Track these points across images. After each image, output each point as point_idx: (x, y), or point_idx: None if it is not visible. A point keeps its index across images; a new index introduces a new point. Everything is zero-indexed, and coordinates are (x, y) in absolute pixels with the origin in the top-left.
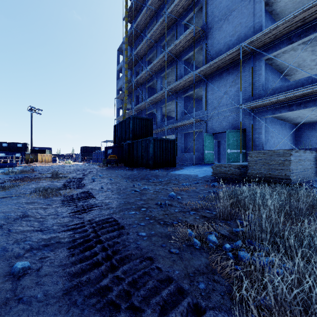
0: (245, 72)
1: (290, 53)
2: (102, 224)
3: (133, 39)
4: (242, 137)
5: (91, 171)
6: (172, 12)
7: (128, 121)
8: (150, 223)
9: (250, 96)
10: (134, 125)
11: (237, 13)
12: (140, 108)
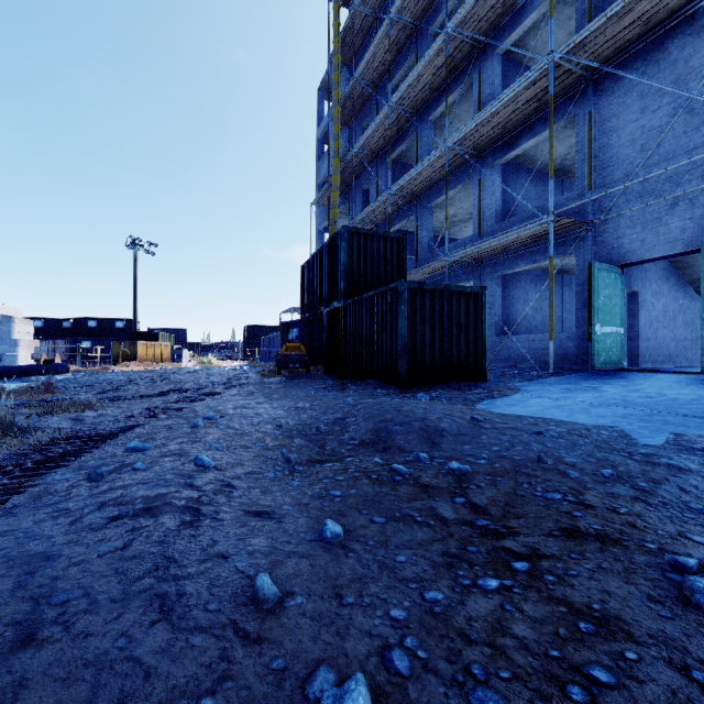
0: None
1: None
2: None
3: (356, 43)
4: None
5: (212, 393)
6: None
7: (335, 246)
8: None
9: None
10: (353, 255)
11: None
12: (373, 218)
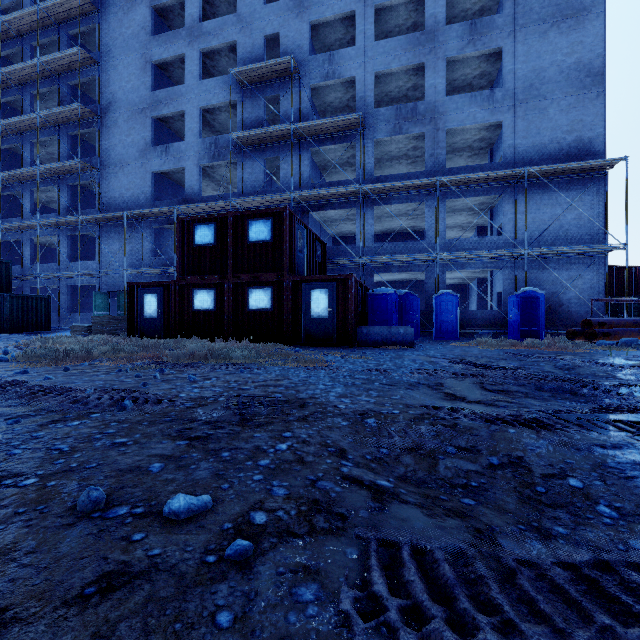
0: (139, 234)
1: None
2: None
3: None
4: None
5: None
6: (50, 116)
7: None
8: None
9: (143, 259)
10: None
11: (132, 170)
12: None
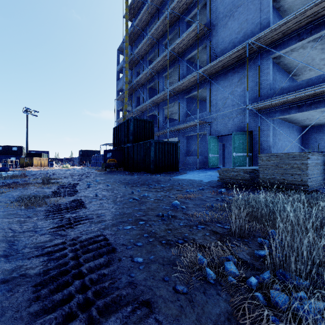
0: (251, 71)
1: (299, 51)
2: (89, 245)
3: (134, 38)
4: (248, 140)
5: (88, 176)
6: (175, 9)
7: (128, 123)
8: (149, 242)
9: (257, 96)
10: (135, 127)
11: (244, 9)
12: (141, 109)
